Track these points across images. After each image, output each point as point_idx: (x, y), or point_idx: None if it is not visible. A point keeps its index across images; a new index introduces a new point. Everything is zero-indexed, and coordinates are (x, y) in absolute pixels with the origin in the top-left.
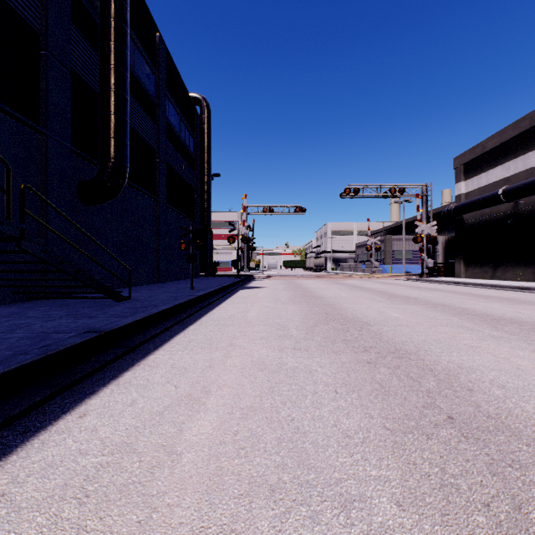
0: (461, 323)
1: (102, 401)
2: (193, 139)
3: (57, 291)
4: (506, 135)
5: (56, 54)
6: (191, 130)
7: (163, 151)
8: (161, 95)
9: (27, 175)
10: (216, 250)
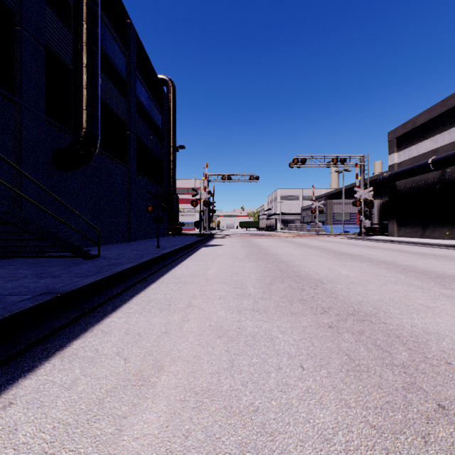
0: (409, 281)
1: (37, 382)
2: (161, 115)
3: (29, 250)
4: (434, 112)
5: (30, 31)
6: (158, 107)
7: (133, 125)
8: (132, 75)
9: (1, 141)
10: (182, 212)
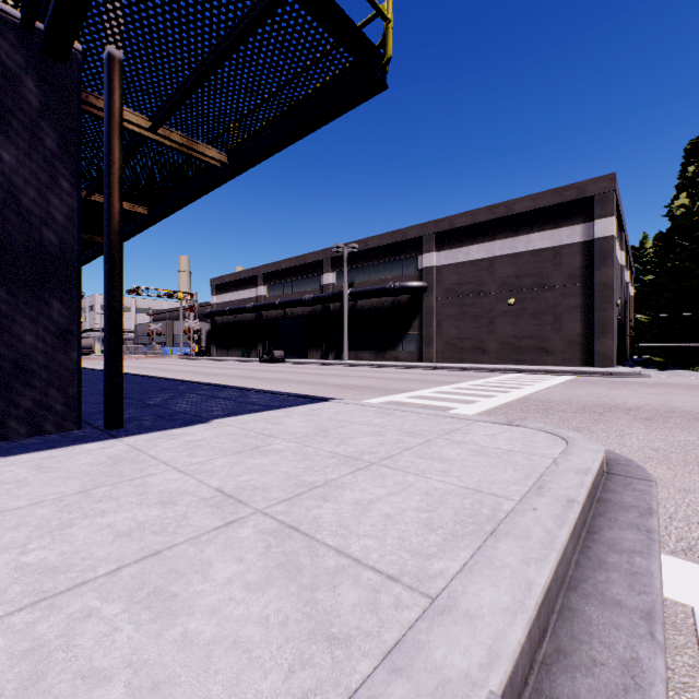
0: (180, 366)
1: None
2: None
3: None
4: (232, 278)
5: None
6: None
7: None
8: None
9: None
10: None
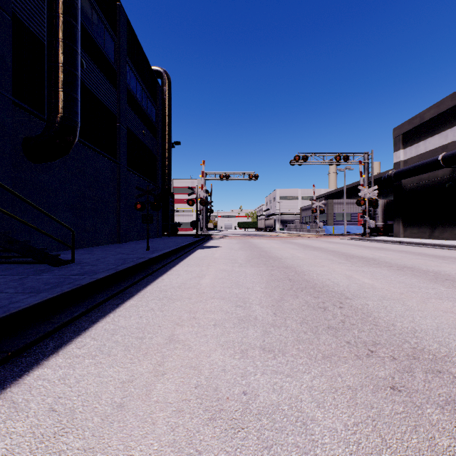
0: (455, 295)
1: None
2: (155, 109)
3: None
4: (444, 106)
5: None
6: (152, 101)
7: (123, 116)
8: (122, 62)
9: None
10: (179, 212)
